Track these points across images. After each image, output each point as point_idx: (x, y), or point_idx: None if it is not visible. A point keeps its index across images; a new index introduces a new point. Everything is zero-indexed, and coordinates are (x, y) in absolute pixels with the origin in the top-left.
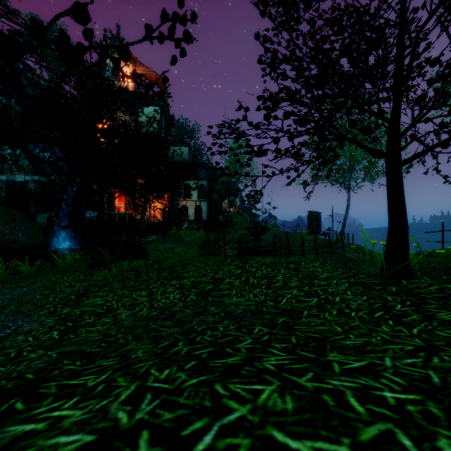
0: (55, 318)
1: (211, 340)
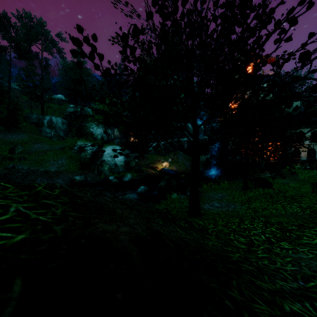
0: (244, 206)
1: (316, 222)
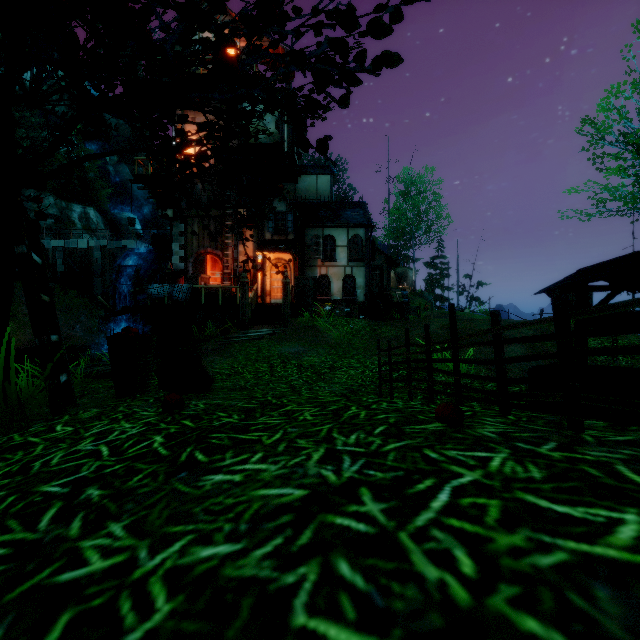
0: None
1: None
